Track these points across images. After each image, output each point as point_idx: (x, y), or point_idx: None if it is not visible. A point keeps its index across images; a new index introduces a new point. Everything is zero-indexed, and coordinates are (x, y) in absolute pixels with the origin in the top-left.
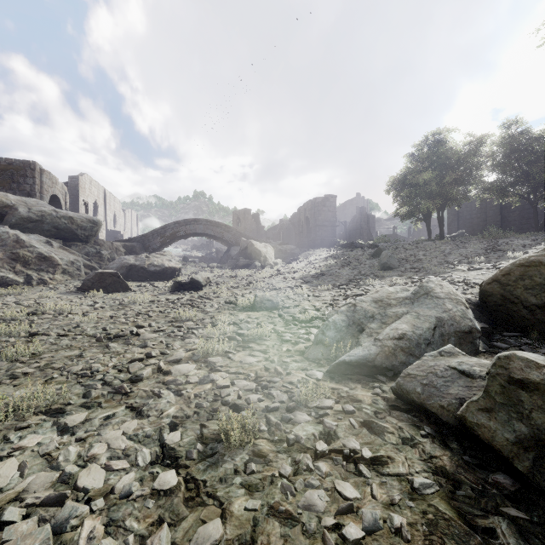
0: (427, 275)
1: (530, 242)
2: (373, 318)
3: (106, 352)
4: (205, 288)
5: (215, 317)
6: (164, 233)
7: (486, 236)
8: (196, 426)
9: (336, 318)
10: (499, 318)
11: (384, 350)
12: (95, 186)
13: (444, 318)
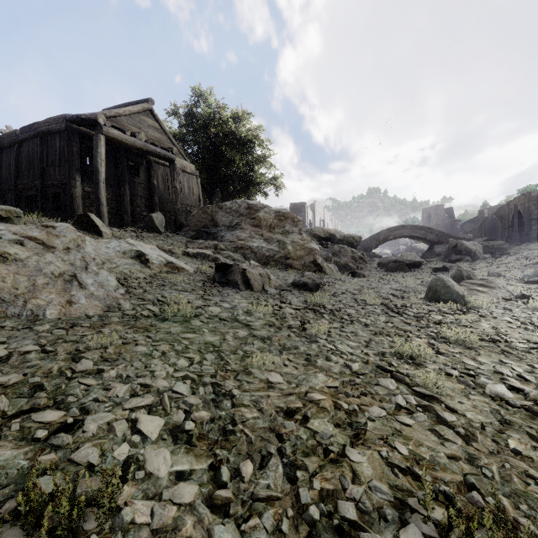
0: None
1: None
2: None
3: None
4: (449, 271)
5: None
6: (378, 238)
7: None
8: None
9: (528, 273)
10: None
11: None
12: (320, 207)
13: None
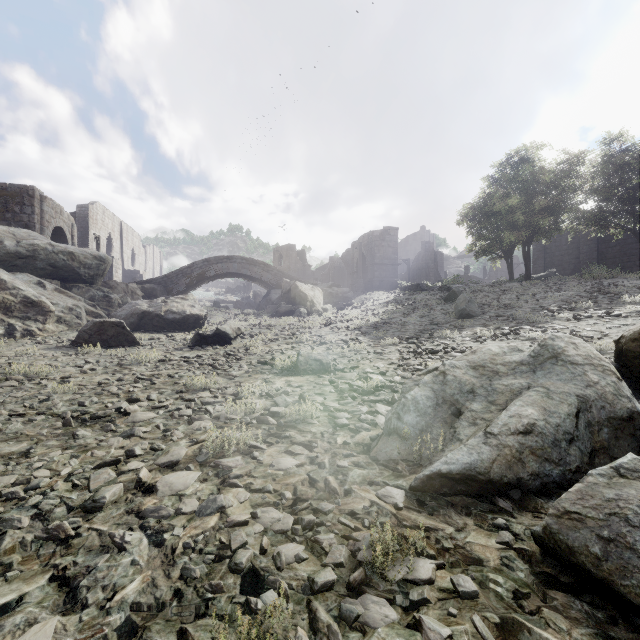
0: (520, 325)
1: None
2: (473, 394)
3: (69, 445)
4: (235, 341)
5: (242, 384)
6: (191, 273)
7: (586, 275)
8: (170, 635)
9: (418, 393)
10: None
11: (504, 453)
12: (109, 217)
13: (589, 397)
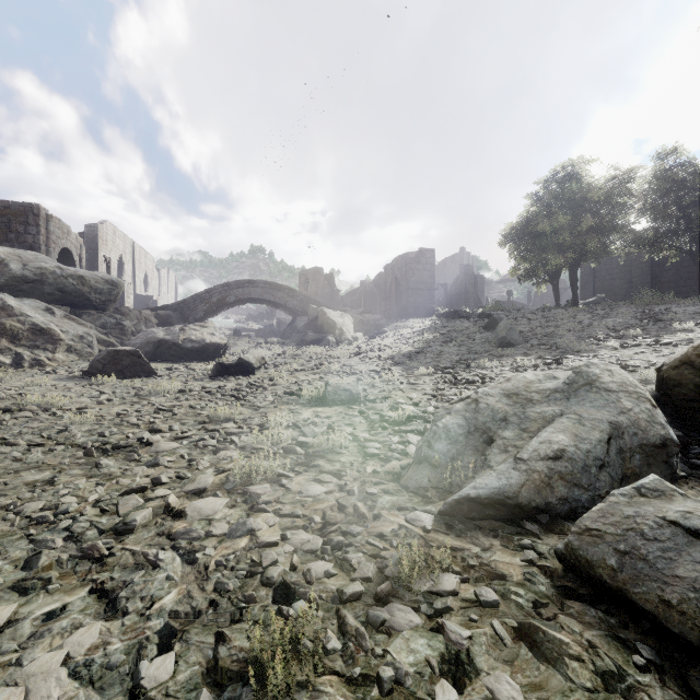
0: (563, 354)
1: (699, 309)
2: (506, 422)
3: (93, 474)
4: (259, 371)
5: (268, 415)
6: (209, 299)
7: (637, 301)
8: (208, 637)
9: (449, 421)
10: (691, 419)
11: (532, 478)
12: (121, 237)
13: (622, 424)
